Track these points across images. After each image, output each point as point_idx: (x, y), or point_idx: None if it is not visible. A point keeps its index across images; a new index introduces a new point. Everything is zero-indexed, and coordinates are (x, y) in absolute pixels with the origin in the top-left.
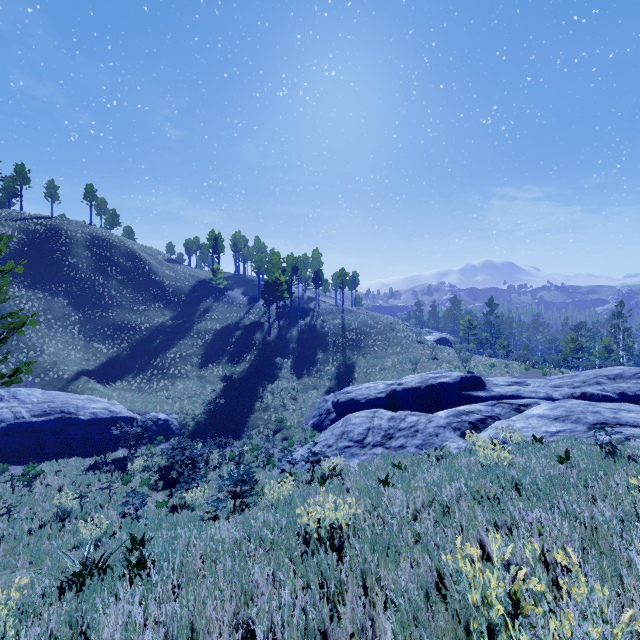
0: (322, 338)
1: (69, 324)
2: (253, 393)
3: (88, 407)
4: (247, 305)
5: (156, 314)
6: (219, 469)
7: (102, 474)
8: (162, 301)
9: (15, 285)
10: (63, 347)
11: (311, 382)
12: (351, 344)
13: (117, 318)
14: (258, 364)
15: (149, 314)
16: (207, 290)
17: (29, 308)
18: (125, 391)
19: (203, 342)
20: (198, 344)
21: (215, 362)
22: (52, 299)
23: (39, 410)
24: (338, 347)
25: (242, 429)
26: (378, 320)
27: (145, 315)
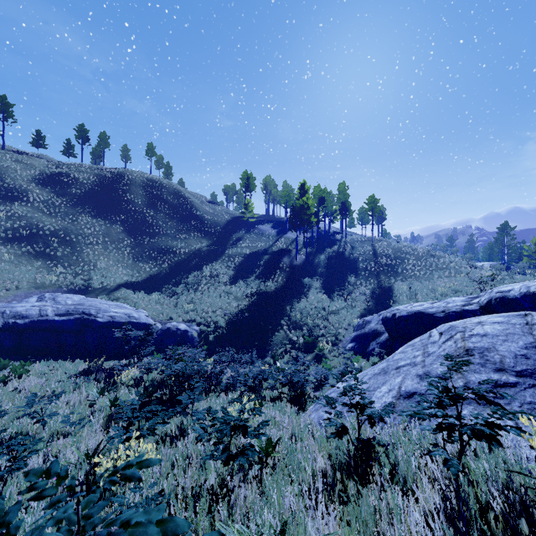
0: (352, 263)
1: (122, 247)
2: (279, 311)
3: (109, 310)
4: (275, 236)
5: (194, 242)
6: (227, 394)
7: (81, 383)
8: (201, 232)
9: (84, 214)
10: (114, 264)
11: (343, 304)
12: (385, 269)
13: (161, 243)
14: (285, 285)
15: (188, 241)
16: (240, 224)
17: (91, 232)
18: (157, 303)
19: (233, 264)
20: (228, 266)
21: (243, 282)
22: (111, 226)
23: (64, 310)
24: (370, 272)
25: (266, 347)
26: (413, 248)
27: (185, 242)
